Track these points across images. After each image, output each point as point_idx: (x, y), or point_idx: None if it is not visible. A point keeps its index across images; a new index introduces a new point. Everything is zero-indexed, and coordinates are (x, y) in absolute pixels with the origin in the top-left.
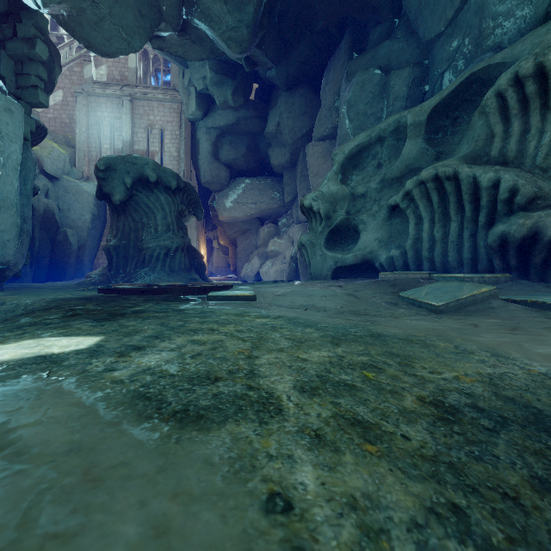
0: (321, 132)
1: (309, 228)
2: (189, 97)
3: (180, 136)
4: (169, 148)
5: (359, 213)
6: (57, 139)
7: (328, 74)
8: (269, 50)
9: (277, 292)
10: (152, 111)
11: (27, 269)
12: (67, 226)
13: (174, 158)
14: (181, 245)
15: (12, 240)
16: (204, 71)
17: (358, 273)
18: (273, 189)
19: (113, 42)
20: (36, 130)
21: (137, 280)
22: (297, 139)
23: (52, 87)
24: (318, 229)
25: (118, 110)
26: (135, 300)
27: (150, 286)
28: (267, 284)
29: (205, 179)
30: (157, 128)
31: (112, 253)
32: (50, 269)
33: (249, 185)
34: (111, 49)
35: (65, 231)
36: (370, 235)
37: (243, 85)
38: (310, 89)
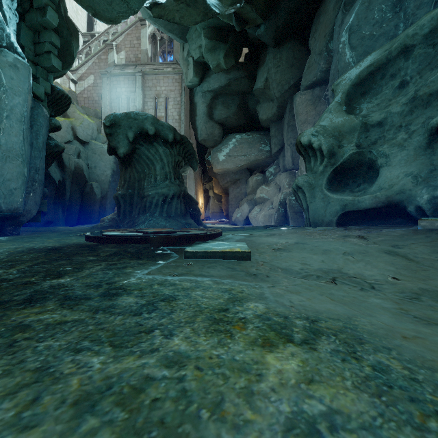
0: (310, 78)
1: (306, 169)
2: (188, 67)
3: (181, 102)
4: (172, 113)
5: (375, 144)
6: (88, 112)
7: (318, 20)
8: (258, 4)
9: (276, 244)
10: (159, 83)
11: (59, 214)
12: (94, 180)
13: (176, 121)
14: (177, 193)
15: (19, 188)
16: (200, 40)
17: (374, 219)
18: (261, 142)
19: (114, 6)
20: (61, 98)
21: (139, 224)
22: (284, 92)
23: (72, 60)
24: (319, 168)
25: (133, 85)
26: (99, 253)
27: (138, 232)
28: (259, 231)
29: (201, 137)
30: (163, 97)
31: (120, 201)
32: (80, 215)
33: (239, 140)
34: (114, 14)
35: (91, 184)
36: (397, 170)
37: (233, 47)
38: (298, 41)
